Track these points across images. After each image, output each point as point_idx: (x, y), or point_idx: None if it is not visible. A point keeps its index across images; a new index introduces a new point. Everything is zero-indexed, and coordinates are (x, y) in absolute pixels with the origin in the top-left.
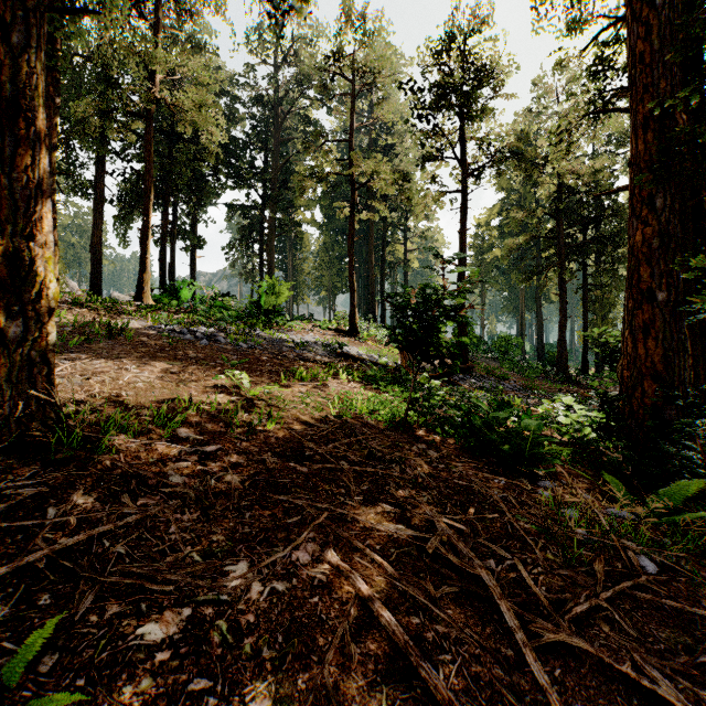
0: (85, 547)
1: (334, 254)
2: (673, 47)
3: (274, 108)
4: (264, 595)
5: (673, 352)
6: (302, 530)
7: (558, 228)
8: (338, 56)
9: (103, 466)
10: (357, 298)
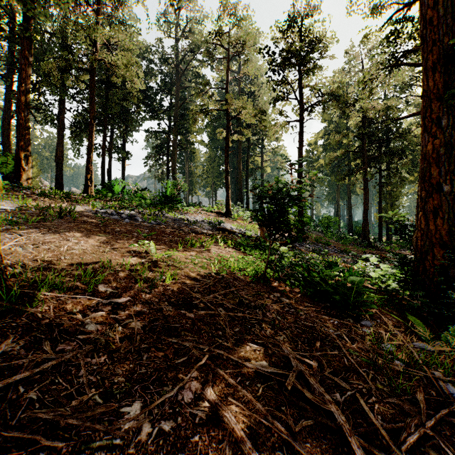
0: (2, 394)
1: (216, 163)
2: (454, 13)
3: (176, 67)
4: (152, 435)
5: (454, 228)
6: (188, 368)
7: (363, 146)
8: (218, 32)
9: (34, 316)
10: (231, 192)
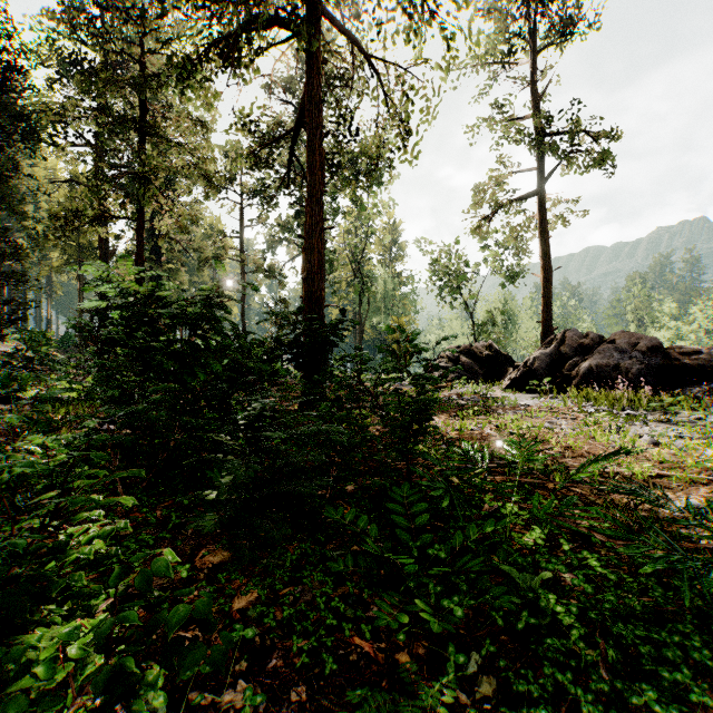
0: None
1: None
2: None
3: None
4: None
5: None
6: None
7: None
8: None
9: None
10: None
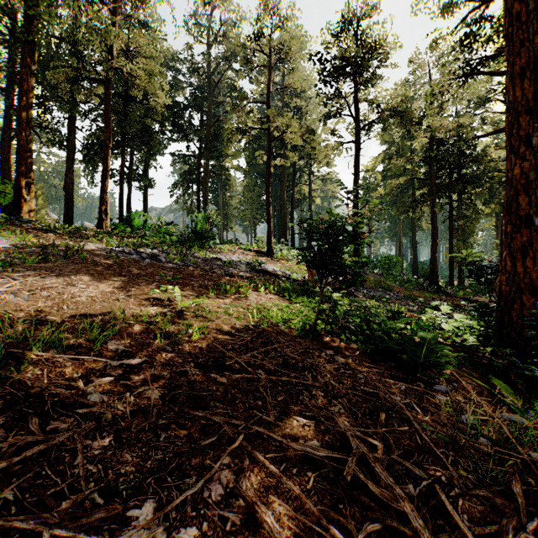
0: None
1: (255, 192)
2: None
3: (208, 79)
4: None
5: None
6: (218, 452)
7: (430, 172)
8: (257, 36)
9: (22, 384)
10: (273, 227)
